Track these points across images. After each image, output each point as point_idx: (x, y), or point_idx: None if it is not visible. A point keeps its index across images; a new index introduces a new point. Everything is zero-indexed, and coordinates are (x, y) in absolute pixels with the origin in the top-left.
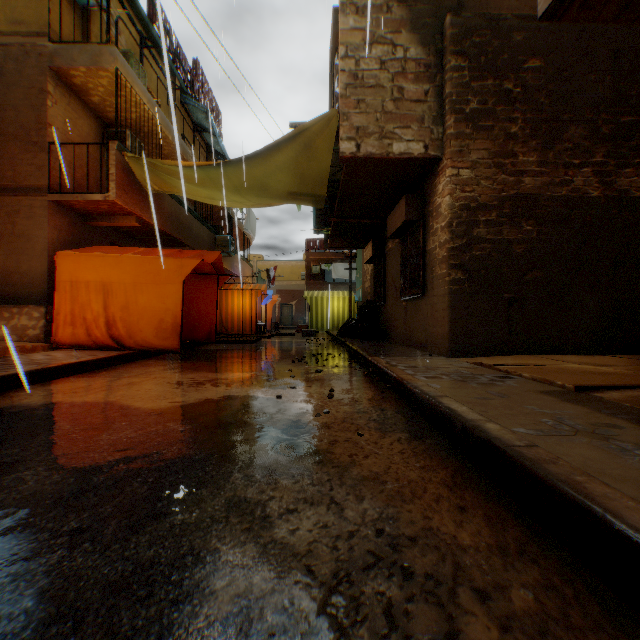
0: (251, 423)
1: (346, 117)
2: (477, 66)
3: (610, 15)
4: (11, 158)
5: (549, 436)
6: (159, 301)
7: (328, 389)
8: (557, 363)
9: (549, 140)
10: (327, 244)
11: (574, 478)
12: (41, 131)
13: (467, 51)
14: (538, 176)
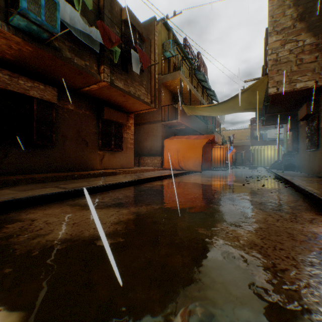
0: (237, 188)
1: (271, 78)
2: None
3: None
4: (151, 113)
5: None
6: (194, 154)
7: (262, 185)
8: None
9: None
10: (263, 124)
11: None
12: (159, 103)
13: None
14: None
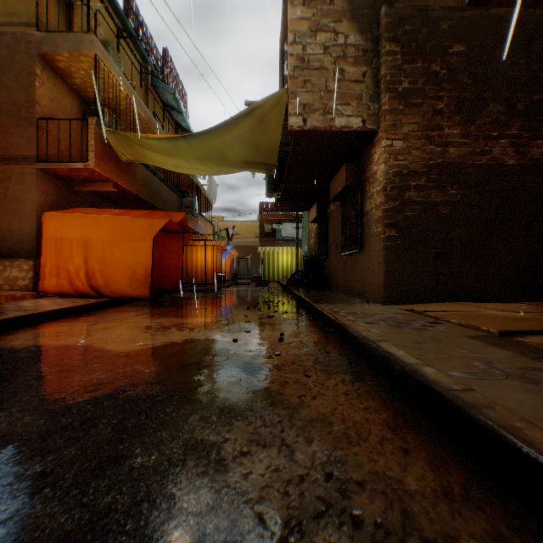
0: (210, 365)
1: (294, 95)
2: (408, 51)
3: (530, 0)
4: (4, 132)
5: (483, 380)
6: (132, 255)
7: (279, 333)
8: (479, 310)
9: (471, 115)
10: (277, 206)
11: (513, 424)
12: (30, 108)
13: (400, 38)
14: (461, 147)
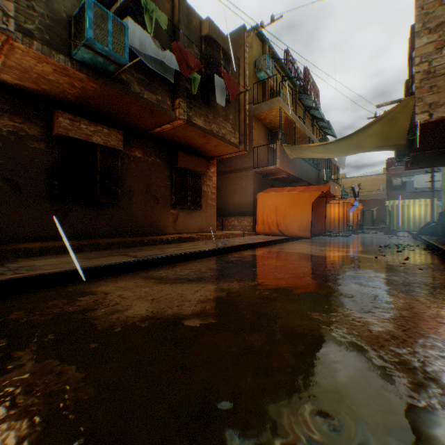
0: (365, 262)
1: (419, 99)
2: None
3: None
4: (239, 157)
5: None
6: (300, 213)
7: (404, 258)
8: None
9: None
10: (406, 167)
11: None
12: (250, 143)
13: None
14: None
